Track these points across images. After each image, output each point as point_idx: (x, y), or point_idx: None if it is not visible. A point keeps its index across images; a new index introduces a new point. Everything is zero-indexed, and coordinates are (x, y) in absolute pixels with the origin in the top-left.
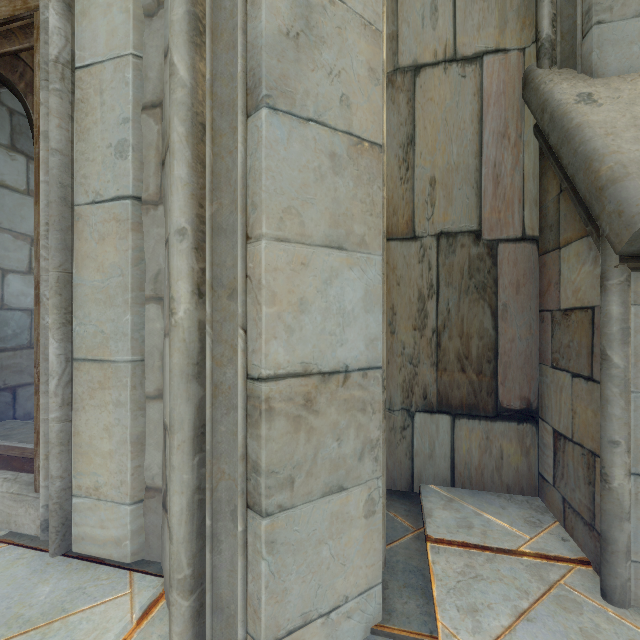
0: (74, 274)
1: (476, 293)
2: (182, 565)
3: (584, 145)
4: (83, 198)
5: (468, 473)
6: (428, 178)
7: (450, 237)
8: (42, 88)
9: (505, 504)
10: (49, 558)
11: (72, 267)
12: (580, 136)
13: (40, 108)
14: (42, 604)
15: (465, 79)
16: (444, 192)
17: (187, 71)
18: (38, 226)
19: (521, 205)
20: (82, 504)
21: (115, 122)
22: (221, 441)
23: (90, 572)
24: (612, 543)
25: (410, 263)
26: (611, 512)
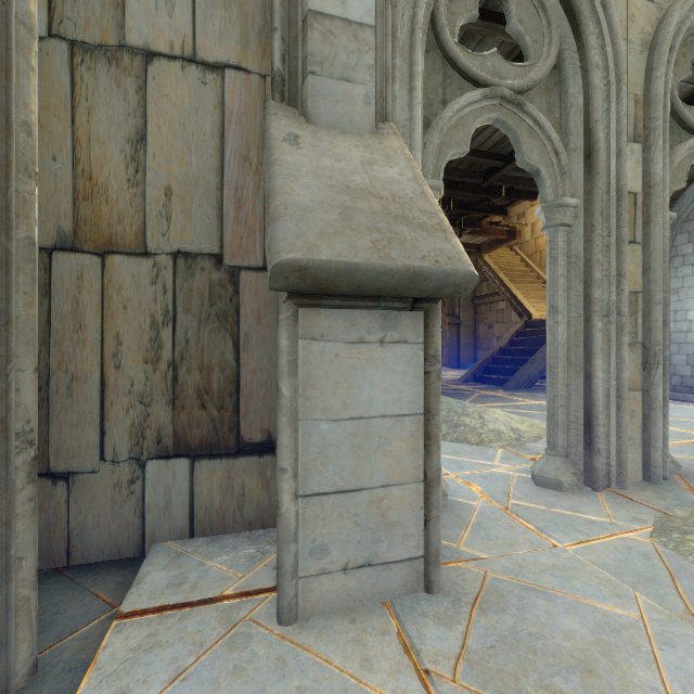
0: None
1: (218, 322)
2: None
3: (270, 181)
4: None
5: (209, 518)
6: (163, 187)
7: (189, 258)
8: None
9: (239, 544)
10: None
11: None
12: (271, 172)
13: None
14: None
15: (206, 86)
16: (182, 206)
17: None
18: None
19: (262, 234)
20: None
21: None
22: None
23: None
24: (282, 566)
25: (141, 283)
26: (281, 537)
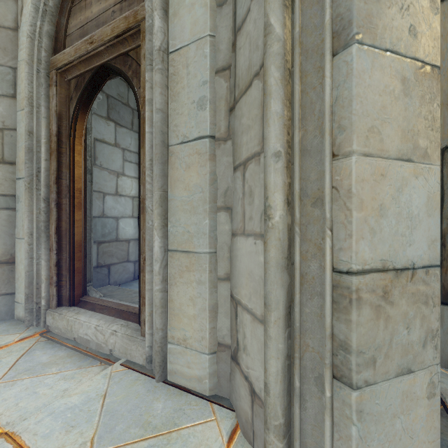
0: (169, 192)
1: None
2: (277, 414)
3: None
4: (175, 140)
5: None
6: None
7: None
8: (147, 70)
9: None
10: (155, 382)
11: (167, 188)
12: None
13: (146, 84)
14: (160, 416)
15: None
16: None
17: (281, 28)
18: (143, 162)
19: None
20: (174, 349)
21: (197, 85)
22: (306, 320)
23: (183, 398)
24: None
25: None
26: None
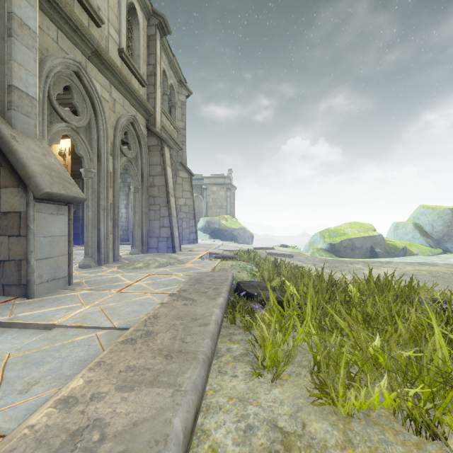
0: None
1: None
2: None
3: (21, 159)
4: None
5: None
6: None
7: None
8: None
9: None
10: None
11: None
12: (19, 155)
13: None
14: None
15: None
16: None
17: None
18: None
19: None
20: None
21: None
22: None
23: None
24: (31, 281)
25: None
26: (31, 272)
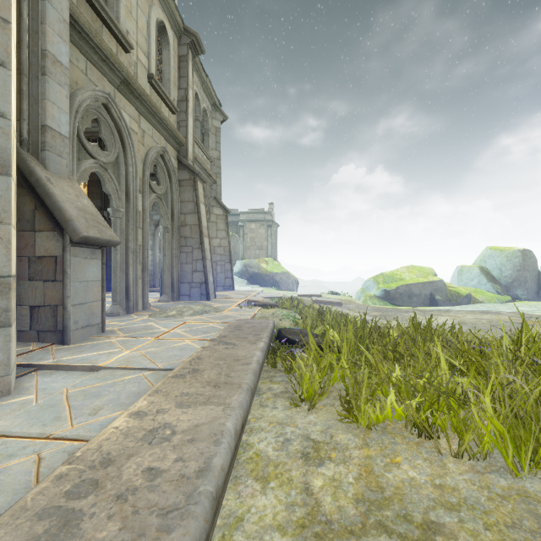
0: None
1: None
2: None
3: (58, 203)
4: None
5: None
6: None
7: None
8: None
9: None
10: None
11: None
12: (55, 198)
13: None
14: None
15: None
16: None
17: None
18: None
19: None
20: None
21: None
22: None
23: None
24: (68, 327)
25: None
26: (68, 318)
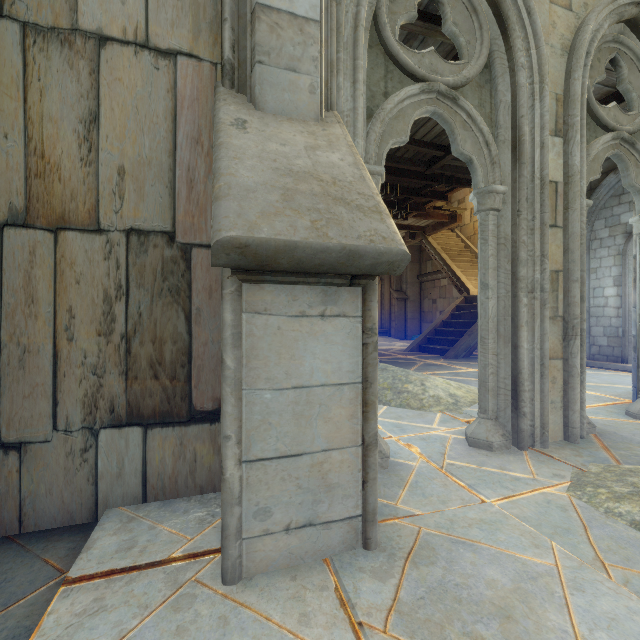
0: None
1: (170, 296)
2: None
3: (216, 163)
4: None
5: (162, 484)
6: (116, 166)
7: (142, 235)
8: None
9: (191, 507)
10: None
11: None
12: (217, 154)
13: None
14: None
15: (158, 71)
16: (135, 185)
17: None
18: None
19: None
20: None
21: None
22: None
23: None
24: (226, 529)
25: (94, 259)
26: (225, 501)
